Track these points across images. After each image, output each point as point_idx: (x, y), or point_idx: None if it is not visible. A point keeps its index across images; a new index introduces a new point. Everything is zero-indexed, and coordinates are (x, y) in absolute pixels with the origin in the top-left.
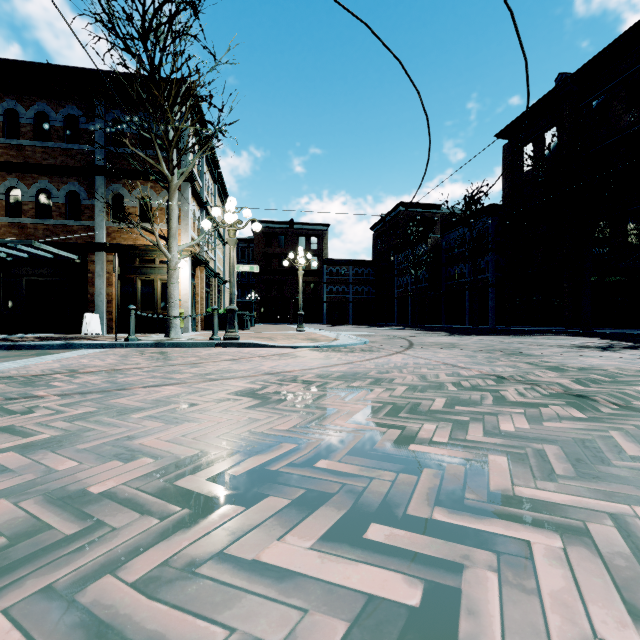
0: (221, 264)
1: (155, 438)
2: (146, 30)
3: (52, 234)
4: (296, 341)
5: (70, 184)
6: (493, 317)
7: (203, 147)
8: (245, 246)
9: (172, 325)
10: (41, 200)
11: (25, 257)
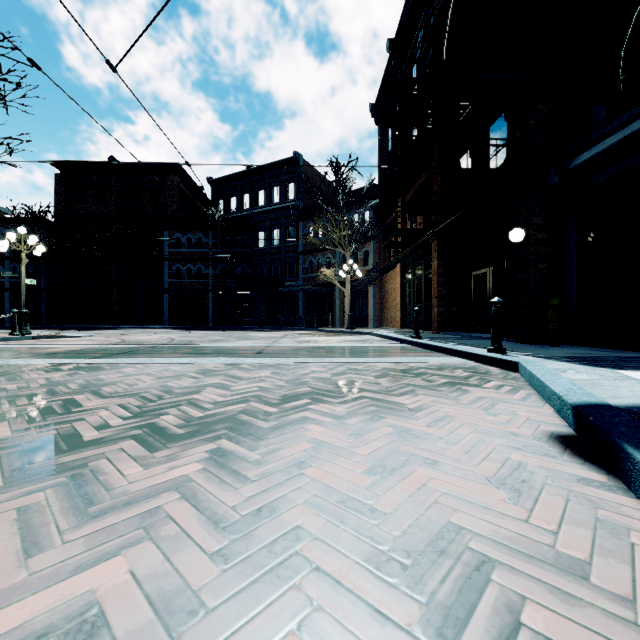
0: None
1: (221, 338)
2: None
3: None
4: None
5: None
6: (45, 317)
7: None
8: None
9: None
10: None
11: None
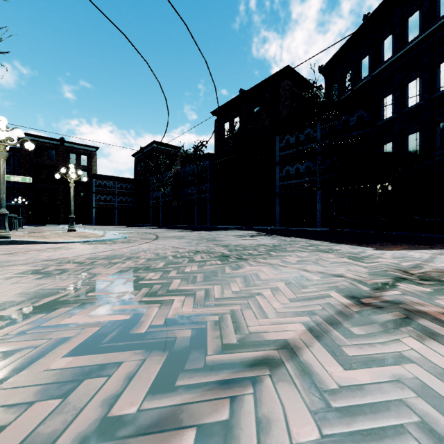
0: None
1: None
2: None
3: None
4: (68, 238)
5: None
6: (210, 220)
7: None
8: (10, 154)
9: None
10: None
11: None
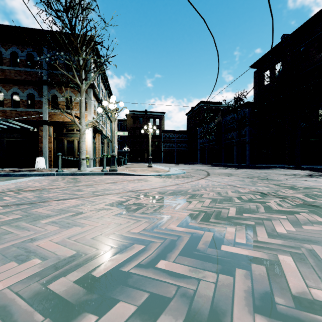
0: (109, 132)
1: (49, 240)
2: (68, 7)
3: (20, 116)
4: (147, 172)
5: (29, 89)
6: (248, 159)
7: (98, 69)
8: (122, 123)
9: (82, 163)
10: (14, 98)
11: (5, 128)
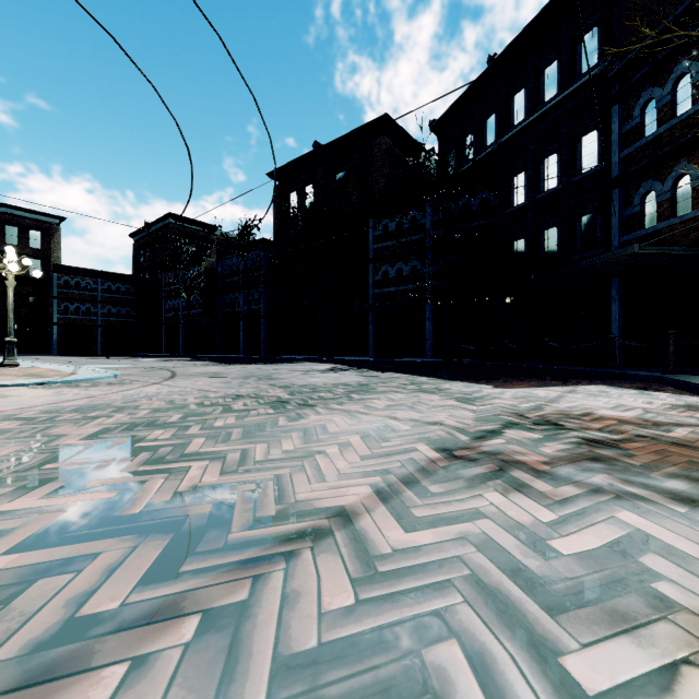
0: None
1: None
2: None
3: None
4: (4, 378)
5: None
6: (266, 347)
7: None
8: None
9: None
10: None
11: None
